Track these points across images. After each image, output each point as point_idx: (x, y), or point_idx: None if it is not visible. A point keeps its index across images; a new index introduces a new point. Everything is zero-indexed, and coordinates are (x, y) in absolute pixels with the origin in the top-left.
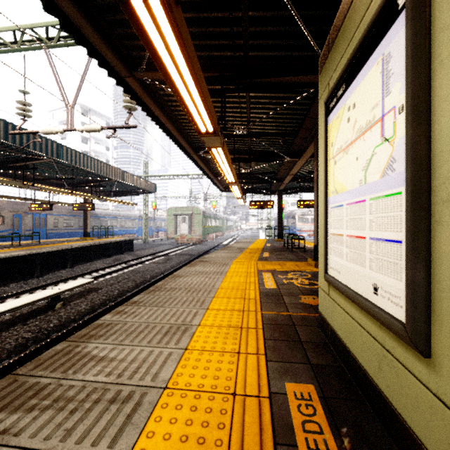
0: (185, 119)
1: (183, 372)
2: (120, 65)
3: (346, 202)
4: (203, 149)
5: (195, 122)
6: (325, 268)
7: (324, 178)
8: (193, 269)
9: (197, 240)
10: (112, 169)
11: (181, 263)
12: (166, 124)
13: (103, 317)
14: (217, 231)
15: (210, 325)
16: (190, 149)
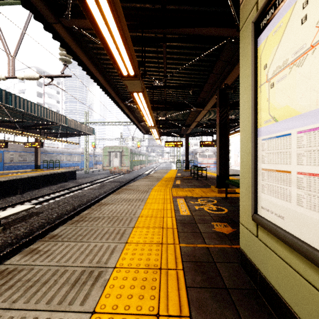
0: (113, 72)
1: None
2: (46, 8)
3: (300, 129)
4: (129, 99)
5: (116, 64)
6: (255, 207)
7: (253, 107)
8: (118, 197)
9: (126, 171)
10: (57, 115)
11: (112, 188)
12: (96, 75)
13: (10, 259)
14: (141, 164)
15: (127, 266)
16: (118, 98)
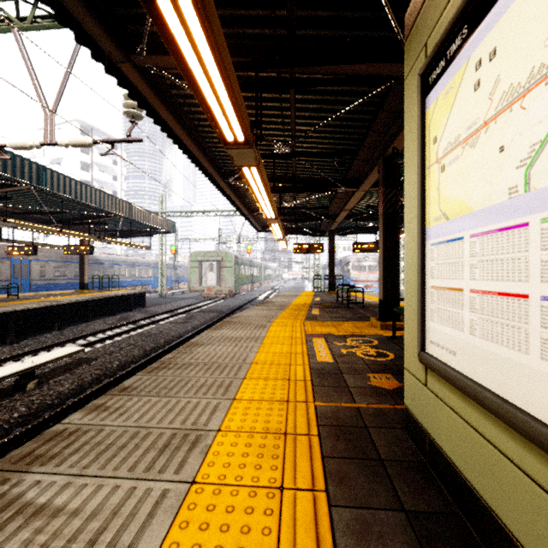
0: (208, 132)
1: (181, 539)
2: (109, 41)
3: (472, 232)
4: (234, 175)
5: (217, 125)
6: (422, 342)
7: (419, 197)
8: (218, 334)
9: (227, 293)
10: (116, 202)
11: (206, 322)
12: (182, 138)
13: (69, 418)
14: (253, 282)
15: (237, 429)
16: (216, 174)
